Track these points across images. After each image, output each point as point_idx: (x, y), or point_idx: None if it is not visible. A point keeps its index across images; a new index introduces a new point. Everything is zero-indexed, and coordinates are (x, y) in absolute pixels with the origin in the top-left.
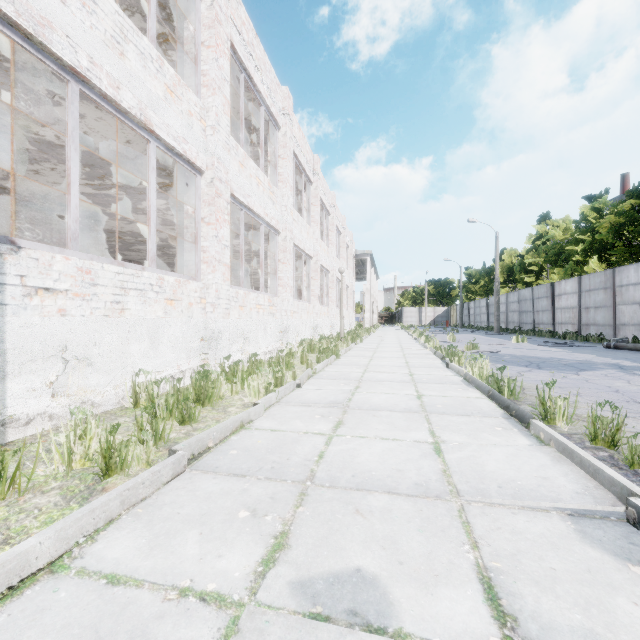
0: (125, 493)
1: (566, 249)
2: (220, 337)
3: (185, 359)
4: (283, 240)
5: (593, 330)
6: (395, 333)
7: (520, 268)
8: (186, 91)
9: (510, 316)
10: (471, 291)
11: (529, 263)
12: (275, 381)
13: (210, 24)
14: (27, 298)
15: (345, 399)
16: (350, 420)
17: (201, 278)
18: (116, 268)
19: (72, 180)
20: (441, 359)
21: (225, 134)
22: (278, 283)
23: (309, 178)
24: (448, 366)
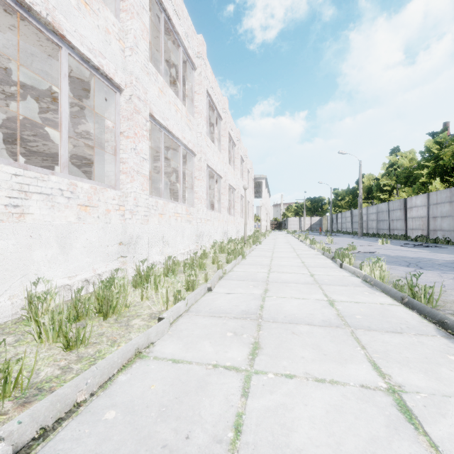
0: None
1: (413, 173)
2: (138, 241)
3: (102, 263)
4: (198, 161)
5: (440, 234)
6: (284, 236)
7: (377, 188)
8: (103, 8)
9: (370, 224)
10: (337, 206)
11: (384, 184)
12: (187, 284)
13: None
14: None
15: (257, 308)
16: (267, 341)
17: (120, 187)
18: (13, 169)
19: None
20: (331, 259)
21: (144, 57)
22: (194, 196)
23: (220, 115)
24: (341, 266)
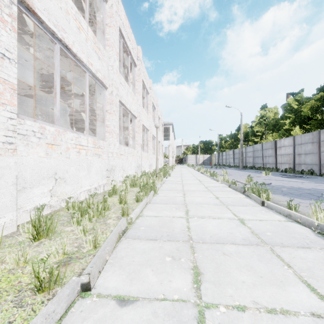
0: None
1: (279, 122)
2: None
3: None
4: (110, 94)
5: (304, 167)
6: (186, 169)
7: (252, 133)
8: None
9: (247, 159)
10: (222, 147)
11: (256, 131)
12: (37, 279)
13: None
14: None
15: None
16: None
17: None
18: None
19: None
20: (242, 193)
21: None
22: (105, 130)
23: (134, 61)
24: (263, 204)
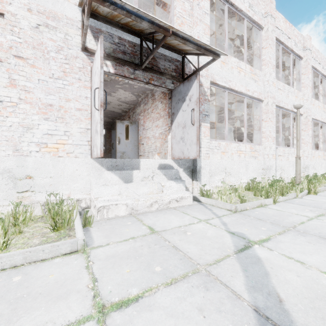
0: (324, 188)
1: None
2: (308, 167)
3: None
4: None
5: None
6: None
7: None
8: (299, 93)
9: None
10: None
11: None
12: None
13: (305, 67)
14: (277, 157)
15: None
16: None
17: (301, 148)
18: (287, 149)
19: (280, 131)
20: None
21: (310, 99)
22: (325, 146)
23: None
24: None
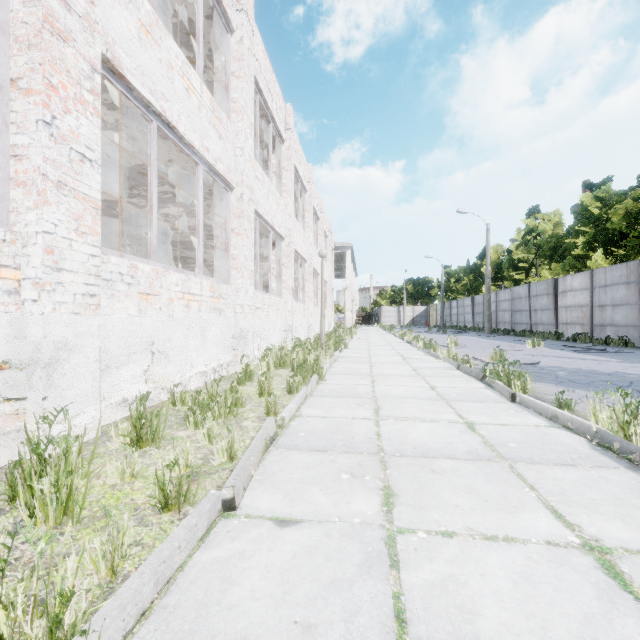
0: None
1: (563, 243)
2: (64, 358)
3: None
4: (238, 199)
5: (610, 331)
6: (379, 335)
7: (509, 264)
8: None
9: (500, 316)
10: (450, 290)
11: (519, 259)
12: (161, 492)
13: None
14: None
15: None
16: None
17: (10, 220)
18: None
19: None
20: (480, 380)
21: None
22: (230, 264)
23: (279, 132)
24: (514, 399)
